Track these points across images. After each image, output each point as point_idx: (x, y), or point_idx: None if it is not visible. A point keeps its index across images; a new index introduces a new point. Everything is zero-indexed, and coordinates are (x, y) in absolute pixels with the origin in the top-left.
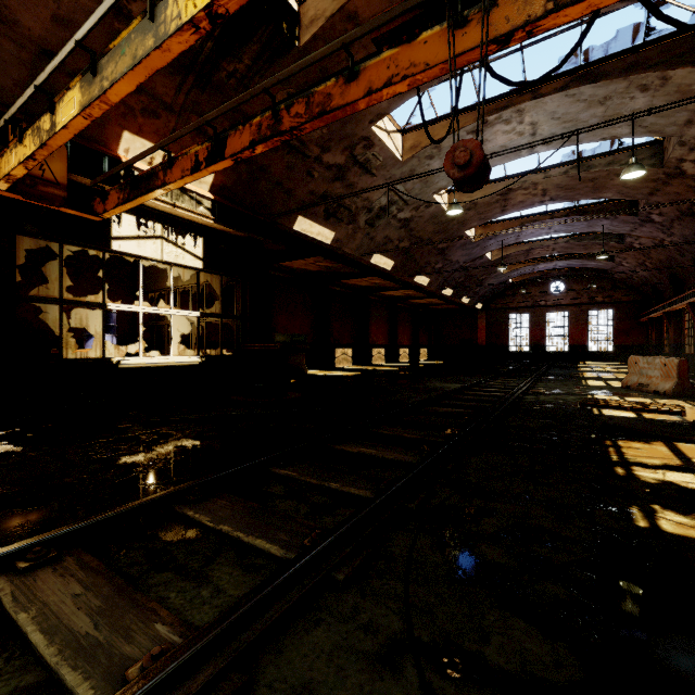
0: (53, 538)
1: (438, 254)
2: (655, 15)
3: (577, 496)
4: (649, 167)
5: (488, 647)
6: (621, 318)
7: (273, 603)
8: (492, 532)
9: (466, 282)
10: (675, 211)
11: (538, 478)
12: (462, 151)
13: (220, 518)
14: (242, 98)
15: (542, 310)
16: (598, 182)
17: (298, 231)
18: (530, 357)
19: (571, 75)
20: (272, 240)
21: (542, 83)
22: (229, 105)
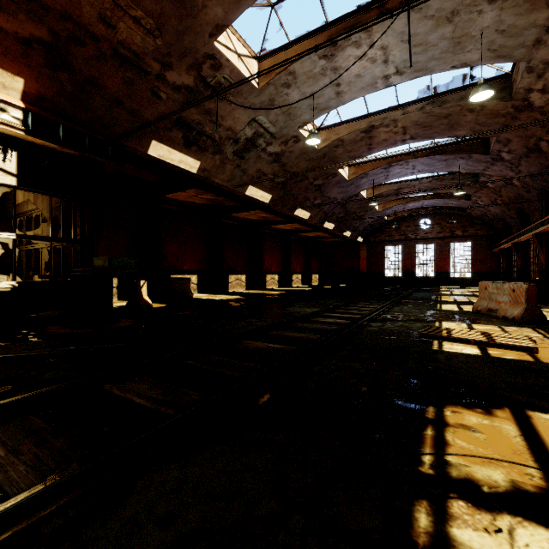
0: None
1: (315, 190)
2: None
3: None
4: (499, 100)
5: None
6: (477, 249)
7: None
8: None
9: (346, 218)
10: (523, 147)
11: None
12: None
13: None
14: None
15: (412, 242)
16: (453, 119)
17: (155, 157)
18: (401, 282)
19: None
20: (114, 161)
21: None
22: None
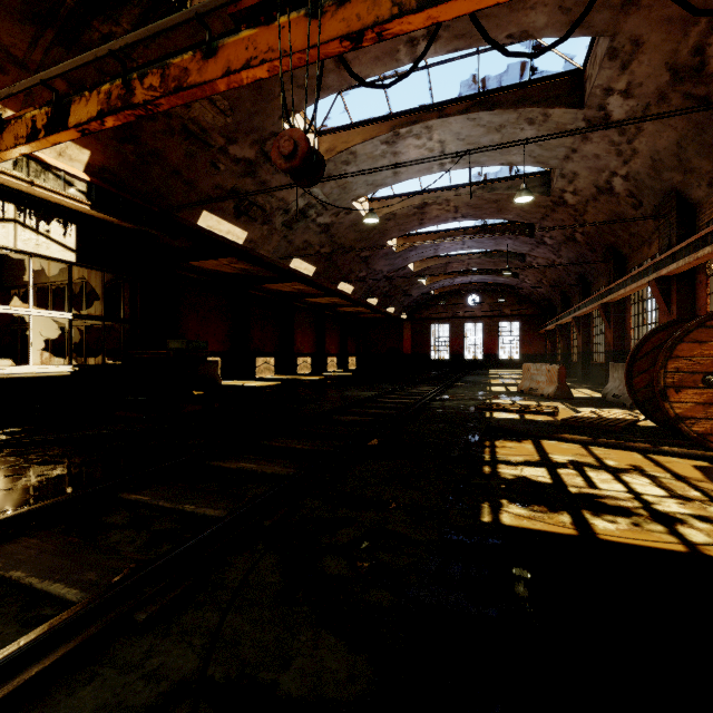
0: None
1: (361, 262)
2: (484, 38)
3: (440, 497)
4: (540, 195)
5: (285, 674)
6: (525, 330)
7: (25, 666)
8: (344, 543)
9: (391, 292)
10: (562, 235)
11: (411, 482)
12: (286, 140)
13: (17, 562)
14: (85, 58)
15: (460, 321)
16: (501, 204)
17: (203, 228)
18: (449, 366)
19: (472, 100)
20: (169, 235)
21: (447, 103)
22: (70, 65)
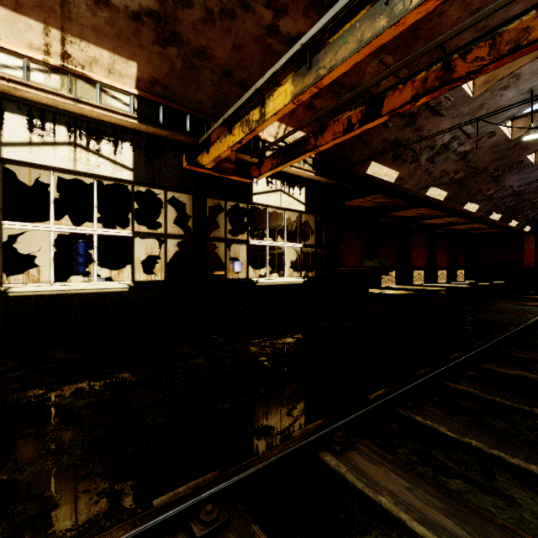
0: (341, 425)
1: (491, 181)
2: None
3: None
4: None
5: None
6: None
7: None
8: None
9: (516, 206)
10: None
11: None
12: None
13: (456, 430)
14: (409, 59)
15: None
16: None
17: (369, 175)
18: None
19: None
20: (352, 184)
21: None
22: (393, 70)
